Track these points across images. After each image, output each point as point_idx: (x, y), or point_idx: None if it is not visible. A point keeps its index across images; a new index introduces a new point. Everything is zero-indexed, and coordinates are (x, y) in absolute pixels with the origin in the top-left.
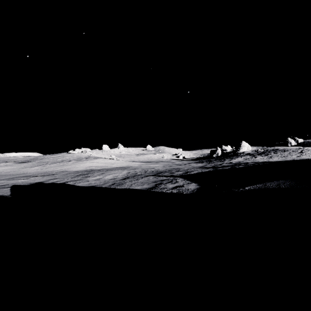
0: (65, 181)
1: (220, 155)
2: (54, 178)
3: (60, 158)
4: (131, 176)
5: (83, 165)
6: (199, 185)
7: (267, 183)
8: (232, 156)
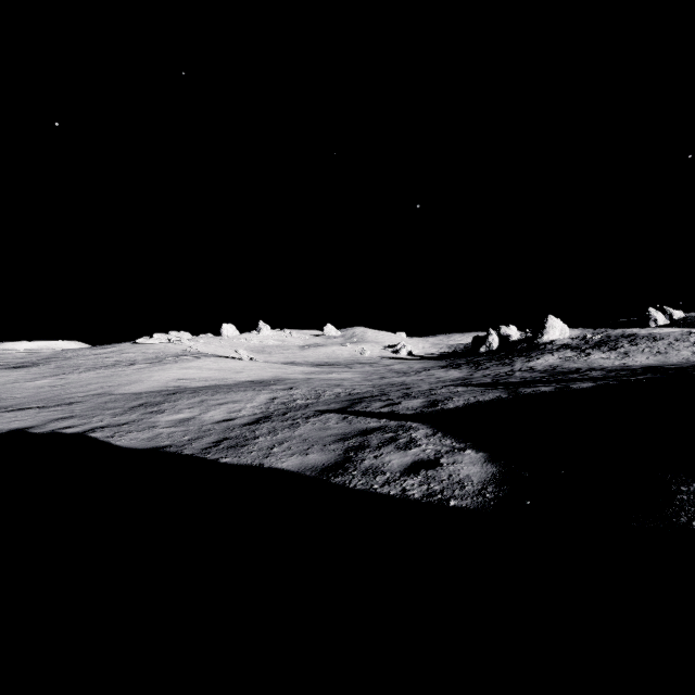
0: (91, 427)
1: (496, 349)
2: (68, 414)
3: (114, 356)
4: (277, 412)
5: (160, 377)
6: (496, 463)
7: None
8: (526, 350)
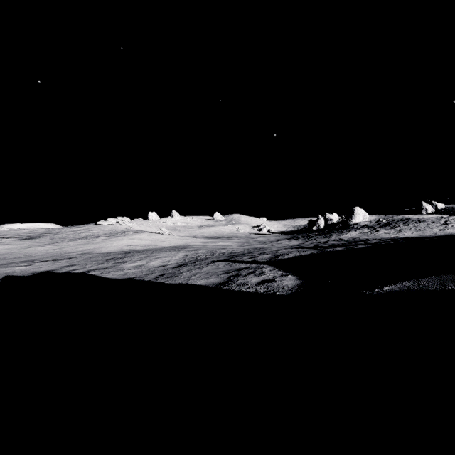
0: (88, 269)
1: (323, 228)
2: (71, 264)
3: (85, 232)
4: (190, 262)
5: (117, 244)
6: (301, 280)
7: (421, 280)
8: (341, 229)
